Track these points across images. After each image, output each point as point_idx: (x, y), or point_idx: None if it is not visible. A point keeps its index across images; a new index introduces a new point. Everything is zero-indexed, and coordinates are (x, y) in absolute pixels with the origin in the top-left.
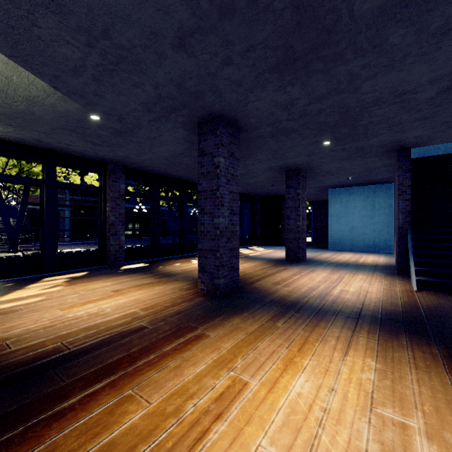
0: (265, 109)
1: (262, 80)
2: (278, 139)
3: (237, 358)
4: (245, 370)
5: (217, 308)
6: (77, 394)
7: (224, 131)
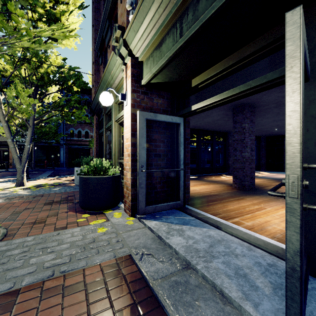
0: (272, 99)
1: (270, 91)
2: (280, 108)
3: (261, 204)
4: (265, 206)
5: (246, 193)
6: (210, 203)
7: (248, 110)
